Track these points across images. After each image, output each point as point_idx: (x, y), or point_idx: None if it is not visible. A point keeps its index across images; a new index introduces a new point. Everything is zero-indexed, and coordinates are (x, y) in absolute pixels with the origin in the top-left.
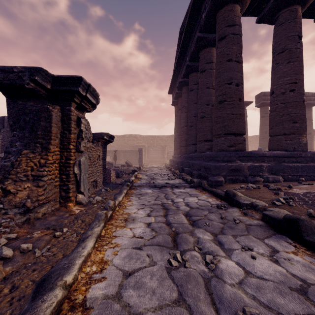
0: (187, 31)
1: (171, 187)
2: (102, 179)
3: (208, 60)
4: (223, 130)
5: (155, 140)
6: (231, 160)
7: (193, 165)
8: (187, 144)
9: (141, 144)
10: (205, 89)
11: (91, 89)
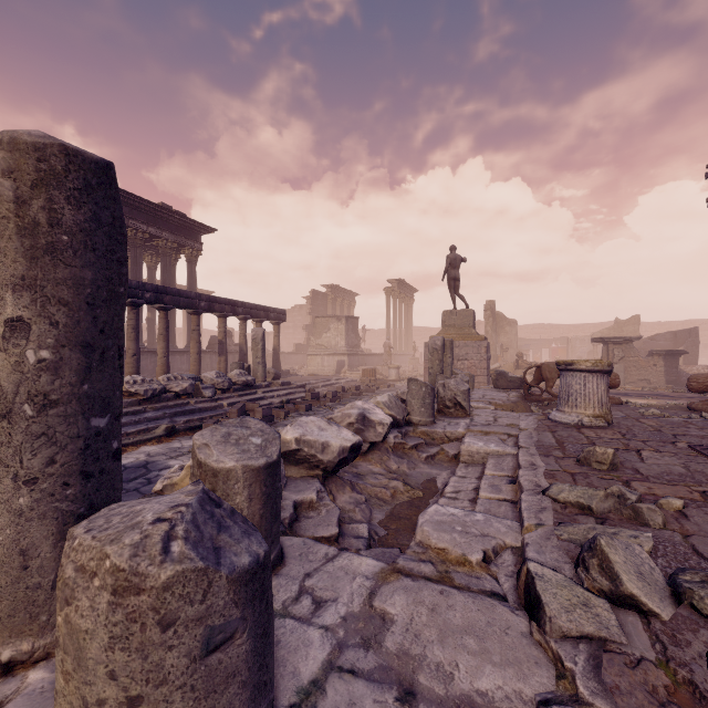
0: None
1: None
2: (663, 381)
3: None
4: None
5: None
6: None
7: None
8: None
9: None
10: None
11: (612, 338)
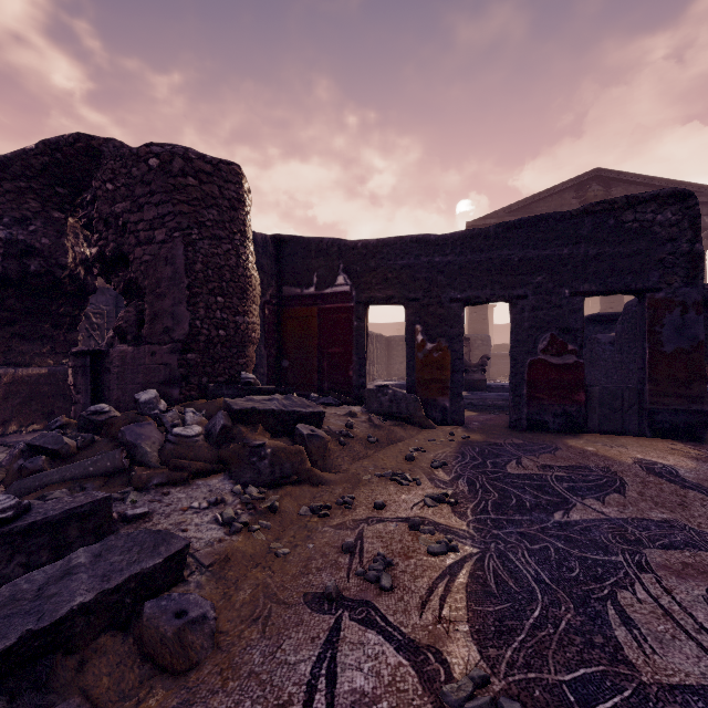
0: None
1: None
2: None
3: None
4: None
5: None
6: None
7: None
8: None
9: None
10: None
11: None
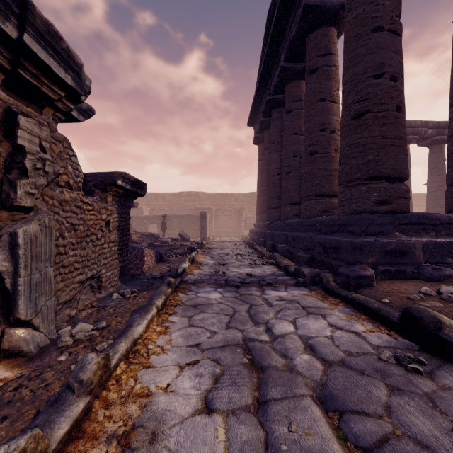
0: (284, 4)
1: (259, 286)
2: (116, 271)
3: (323, 49)
4: (364, 171)
5: (227, 200)
6: (383, 231)
7: (296, 239)
8: (281, 204)
9: (205, 207)
10: (318, 102)
11: (40, 23)
